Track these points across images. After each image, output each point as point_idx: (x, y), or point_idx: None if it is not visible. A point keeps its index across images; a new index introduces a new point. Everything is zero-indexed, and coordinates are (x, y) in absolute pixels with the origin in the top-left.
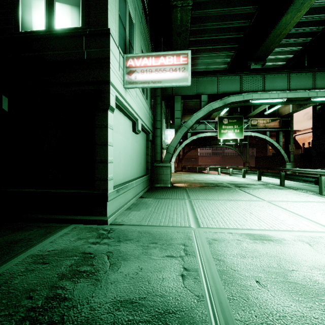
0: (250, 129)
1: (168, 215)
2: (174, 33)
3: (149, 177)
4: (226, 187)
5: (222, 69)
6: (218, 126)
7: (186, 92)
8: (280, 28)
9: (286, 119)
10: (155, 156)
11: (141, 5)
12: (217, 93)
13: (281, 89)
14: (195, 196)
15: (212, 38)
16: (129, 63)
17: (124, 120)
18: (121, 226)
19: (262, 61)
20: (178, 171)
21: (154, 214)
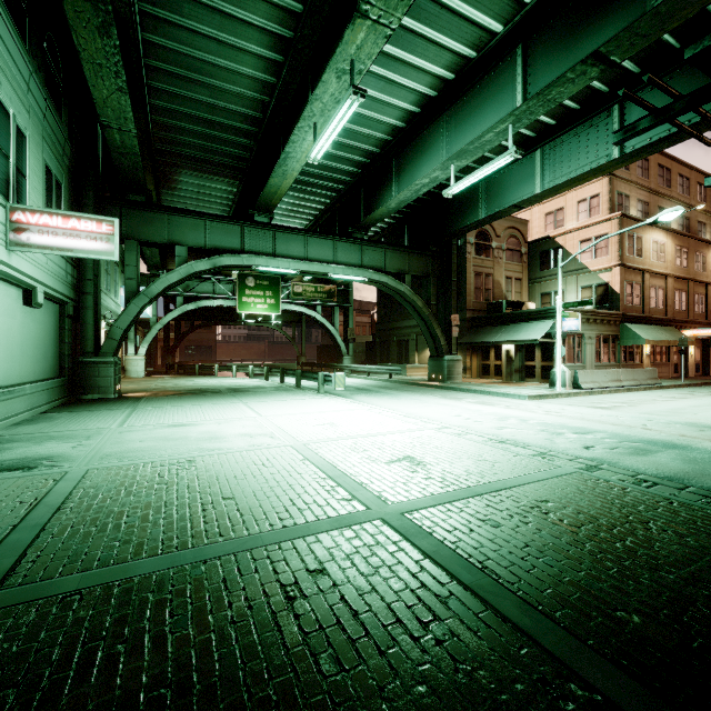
0: (292, 300)
1: (84, 423)
2: (114, 151)
3: (67, 383)
4: (216, 392)
5: (227, 199)
6: (238, 289)
7: (149, 235)
8: (272, 187)
9: (344, 289)
10: (82, 343)
11: (44, 96)
12: (205, 247)
13: (297, 256)
14: (148, 405)
15: (196, 156)
16: (16, 217)
17: (6, 290)
18: (3, 436)
19: (269, 213)
20: (157, 374)
21: (61, 425)
